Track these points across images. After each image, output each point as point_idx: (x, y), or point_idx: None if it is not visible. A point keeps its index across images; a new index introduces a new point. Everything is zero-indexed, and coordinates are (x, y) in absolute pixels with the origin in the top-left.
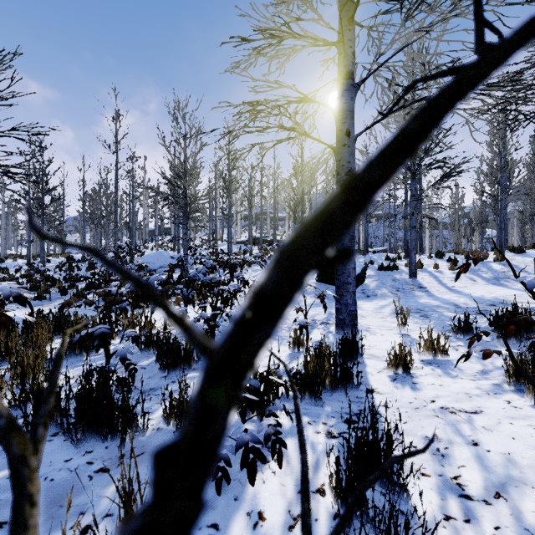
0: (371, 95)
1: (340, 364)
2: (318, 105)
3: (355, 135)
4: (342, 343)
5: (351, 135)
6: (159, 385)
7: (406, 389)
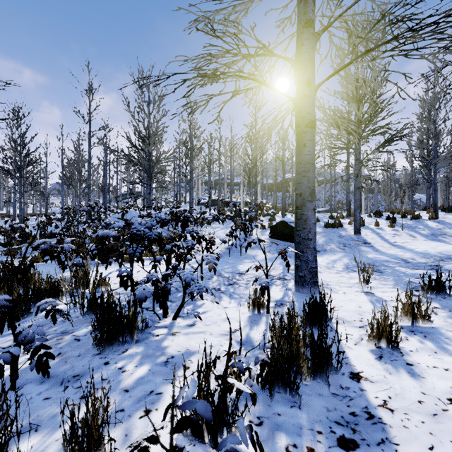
0: (325, 57)
1: (317, 341)
2: (276, 59)
3: (316, 85)
4: (309, 307)
5: (312, 86)
6: (86, 370)
7: (403, 374)
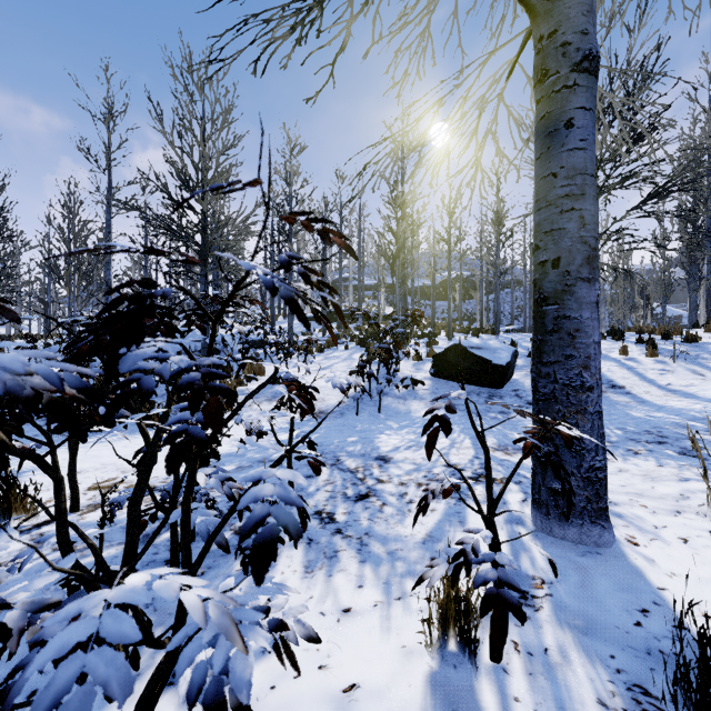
0: None
1: None
2: None
3: None
4: None
5: None
6: None
7: None
